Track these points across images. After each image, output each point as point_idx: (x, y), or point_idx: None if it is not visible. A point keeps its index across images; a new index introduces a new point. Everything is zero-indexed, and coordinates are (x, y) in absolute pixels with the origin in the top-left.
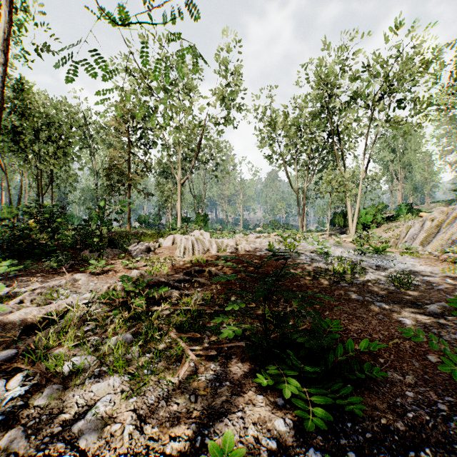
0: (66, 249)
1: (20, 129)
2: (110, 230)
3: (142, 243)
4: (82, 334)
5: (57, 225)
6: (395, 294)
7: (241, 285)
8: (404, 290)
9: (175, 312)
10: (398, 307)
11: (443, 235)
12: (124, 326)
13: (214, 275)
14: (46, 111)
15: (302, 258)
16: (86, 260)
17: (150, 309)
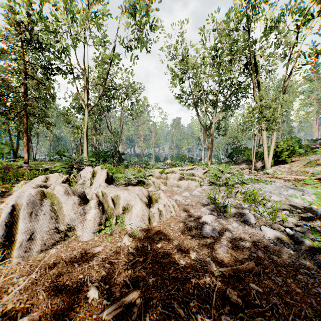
0: None
1: None
2: None
3: None
4: None
5: None
6: None
7: None
8: None
9: None
10: None
11: None
12: None
13: None
14: None
15: None
16: None
17: None
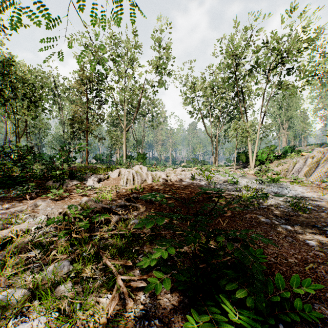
0: (36, 180)
1: (1, 87)
2: (69, 165)
3: (94, 175)
4: (22, 262)
5: (26, 161)
6: (296, 217)
7: (170, 210)
8: (301, 214)
9: (113, 235)
10: (301, 229)
11: (321, 169)
12: (65, 252)
13: (149, 201)
14: (21, 74)
15: (217, 186)
16: (49, 188)
17: (91, 234)
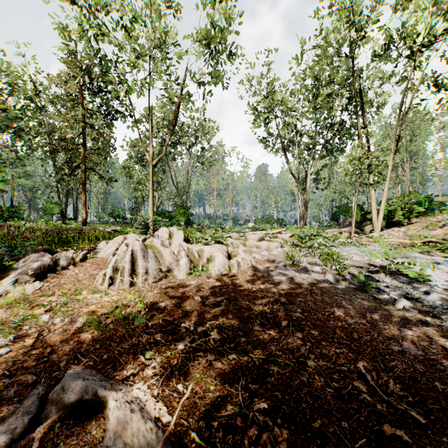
0: None
1: None
2: None
3: (39, 255)
4: None
5: None
6: None
7: None
8: None
9: None
10: None
11: None
12: None
13: None
14: None
15: (378, 292)
16: None
17: None
